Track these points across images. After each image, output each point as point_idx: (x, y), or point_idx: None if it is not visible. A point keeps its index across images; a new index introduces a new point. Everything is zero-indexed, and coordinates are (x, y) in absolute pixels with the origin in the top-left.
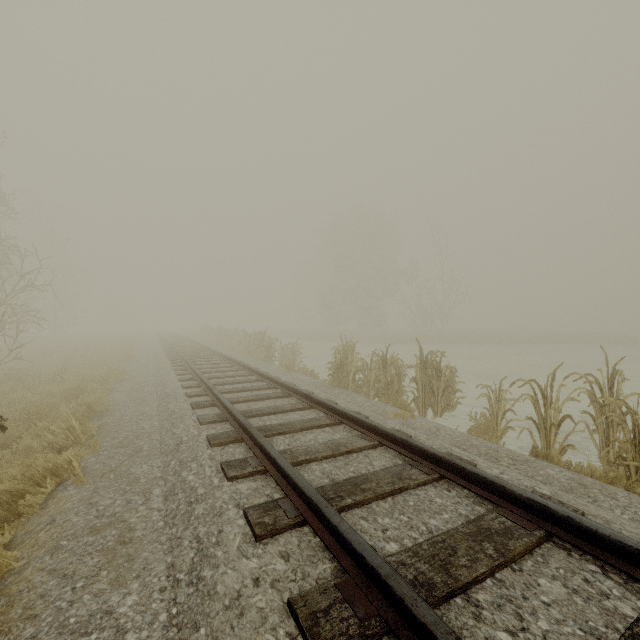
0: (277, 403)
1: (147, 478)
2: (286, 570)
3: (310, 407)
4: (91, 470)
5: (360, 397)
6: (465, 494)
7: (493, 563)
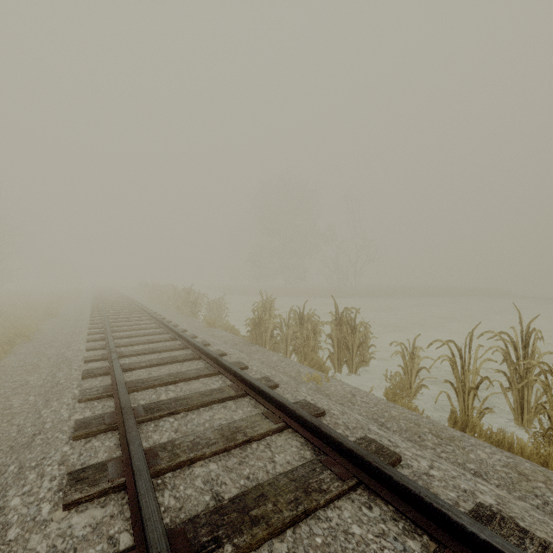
0: (183, 368)
1: None
2: None
3: (217, 372)
4: None
5: (275, 356)
6: (392, 513)
7: None
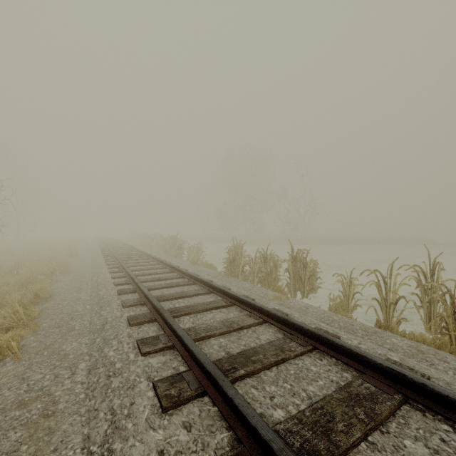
0: (184, 289)
1: (75, 354)
2: (188, 441)
3: (210, 292)
4: (29, 348)
5: (247, 284)
6: (334, 362)
7: (366, 427)
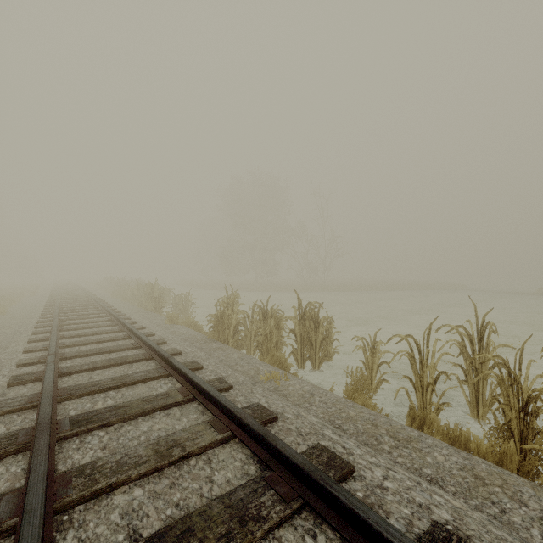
0: (131, 370)
1: None
2: None
3: (168, 374)
4: None
5: (236, 353)
6: (338, 542)
7: None
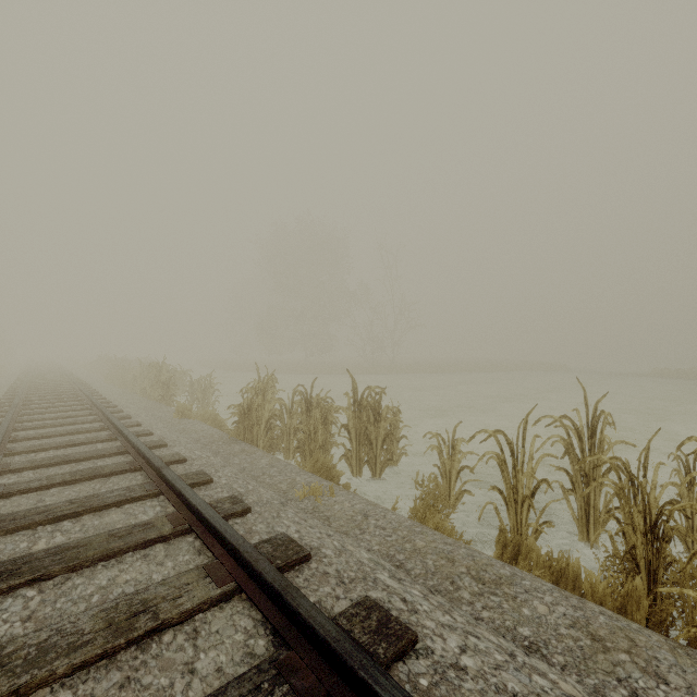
0: (105, 486)
1: None
2: None
3: (158, 492)
4: None
5: (266, 458)
6: None
7: None
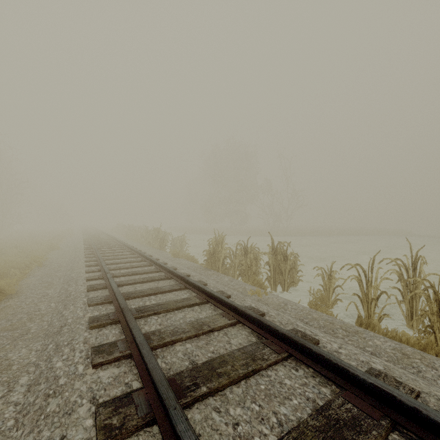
0: (159, 284)
1: (20, 364)
2: None
3: (185, 288)
4: None
5: (227, 277)
6: (311, 373)
7: None
